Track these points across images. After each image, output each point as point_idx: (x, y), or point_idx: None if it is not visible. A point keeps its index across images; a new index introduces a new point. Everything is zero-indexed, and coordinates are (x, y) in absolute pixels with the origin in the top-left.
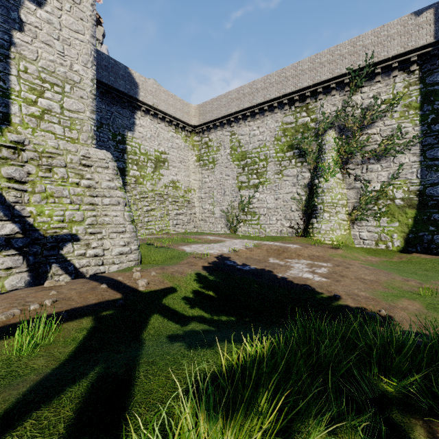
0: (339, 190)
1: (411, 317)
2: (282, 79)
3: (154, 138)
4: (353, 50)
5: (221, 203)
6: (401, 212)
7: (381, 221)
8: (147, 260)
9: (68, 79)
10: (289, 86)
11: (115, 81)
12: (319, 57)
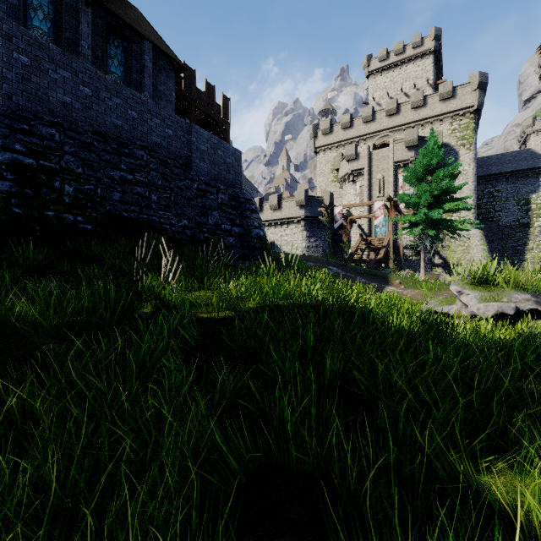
0: None
1: None
2: None
3: None
4: None
5: None
6: None
7: None
8: None
9: None
10: None
11: (517, 165)
12: None
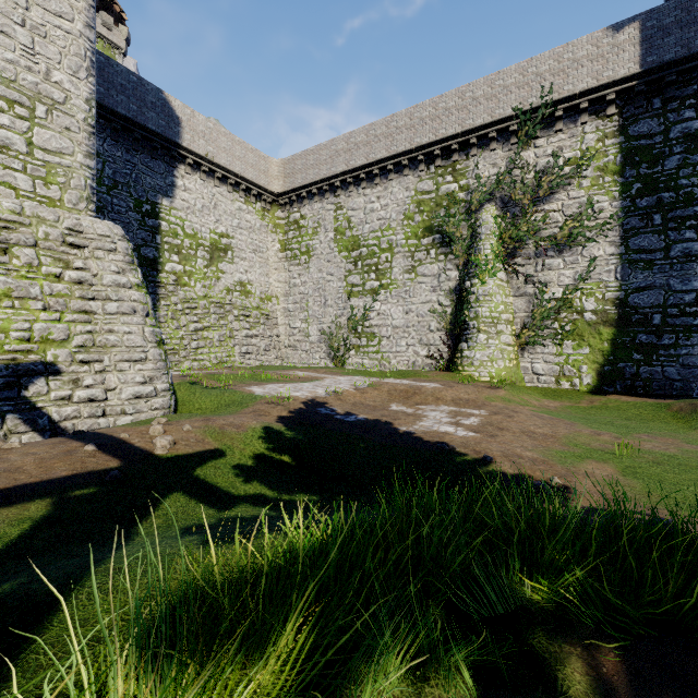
0: (501, 298)
1: (597, 488)
2: (416, 121)
3: (209, 211)
4: (523, 80)
5: (321, 319)
6: (593, 332)
7: (563, 345)
8: (186, 408)
9: (41, 95)
10: (426, 134)
11: (140, 112)
12: (473, 90)
